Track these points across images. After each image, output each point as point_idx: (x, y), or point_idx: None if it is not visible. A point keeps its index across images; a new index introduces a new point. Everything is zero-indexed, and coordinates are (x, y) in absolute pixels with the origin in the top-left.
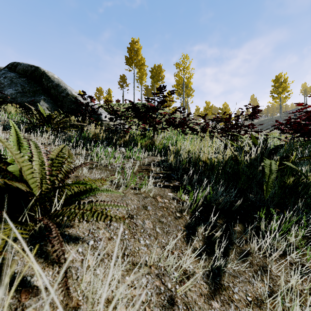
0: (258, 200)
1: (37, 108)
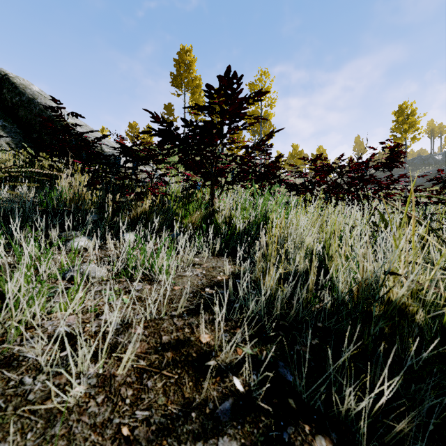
0: None
1: None
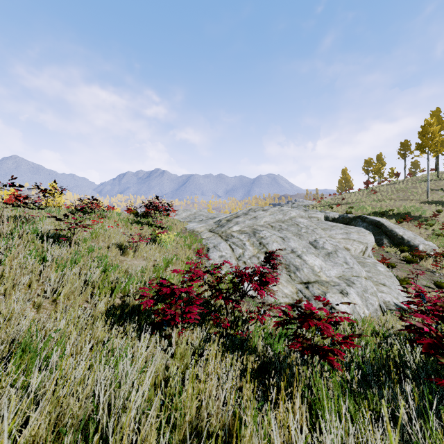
0: None
1: (382, 242)
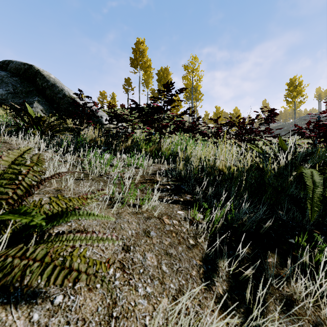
0: (291, 219)
1: None
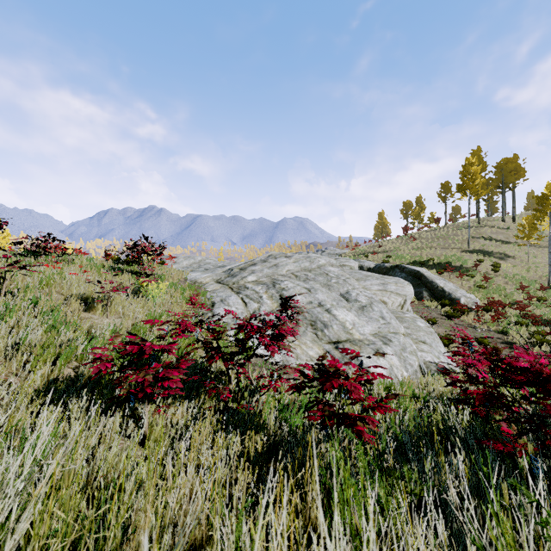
0: None
1: (422, 296)
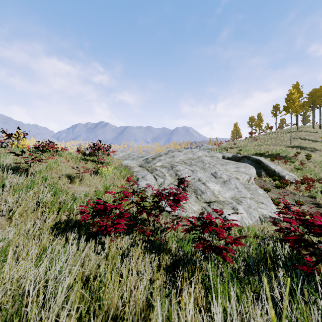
0: None
1: (261, 174)
